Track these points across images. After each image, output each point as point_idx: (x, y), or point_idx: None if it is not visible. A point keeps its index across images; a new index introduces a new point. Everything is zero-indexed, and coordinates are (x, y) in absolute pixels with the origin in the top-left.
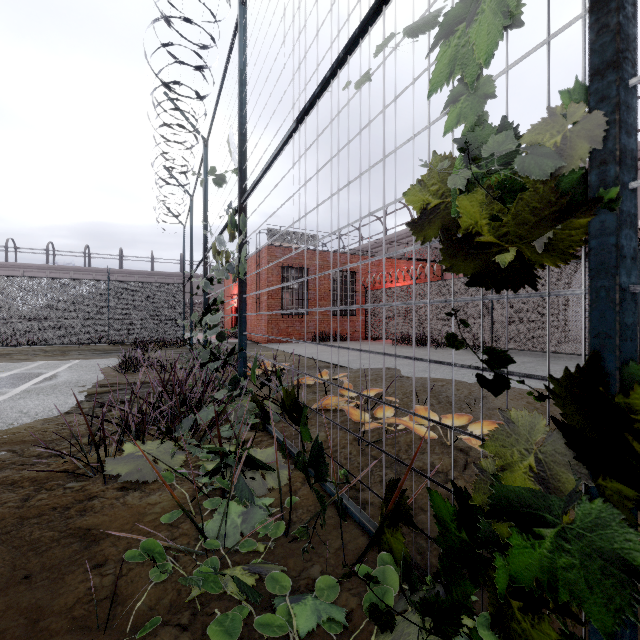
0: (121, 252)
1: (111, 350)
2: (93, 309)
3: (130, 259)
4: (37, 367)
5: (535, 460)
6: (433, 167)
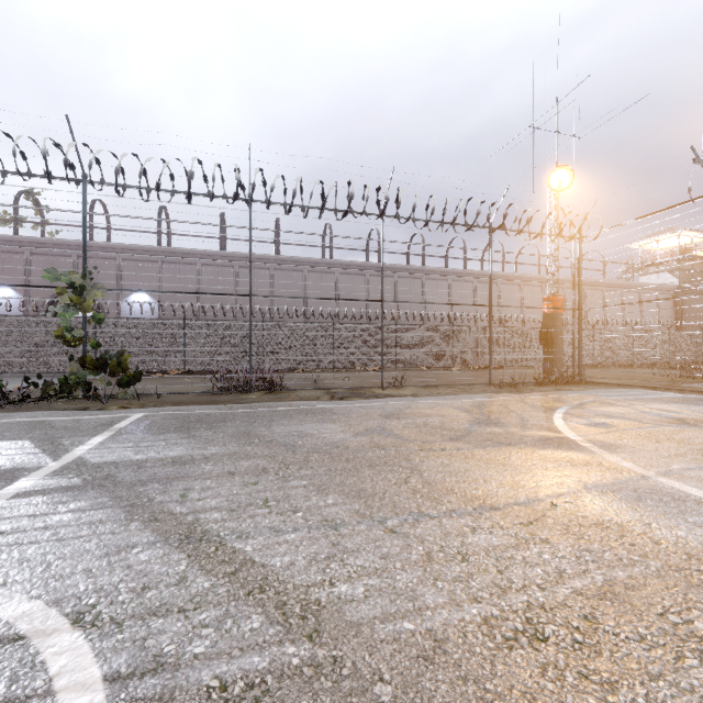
0: None
1: None
2: None
3: None
4: None
5: (77, 367)
6: (60, 329)
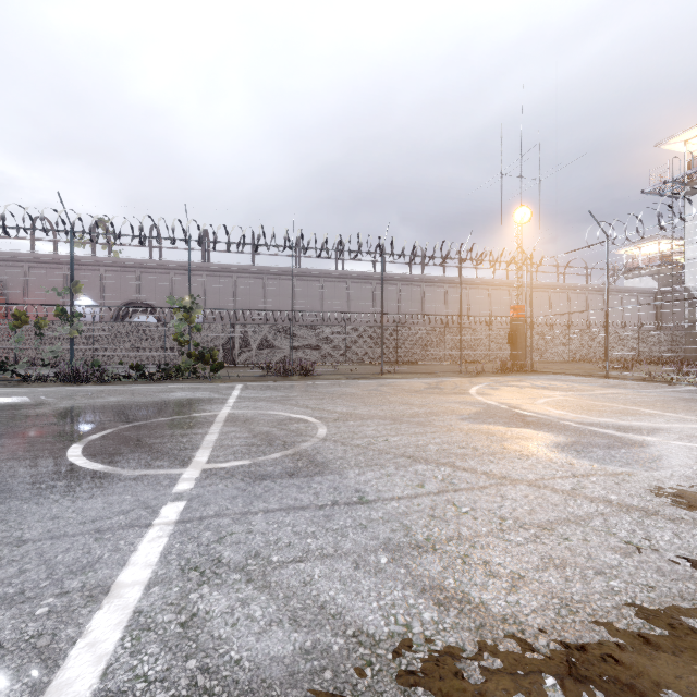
0: None
1: None
2: None
3: None
4: None
5: (186, 359)
6: (176, 335)
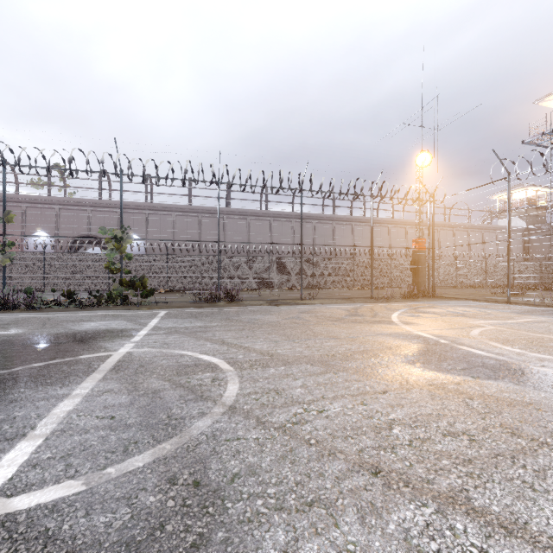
0: None
1: None
2: None
3: None
4: None
5: (117, 286)
6: (108, 263)
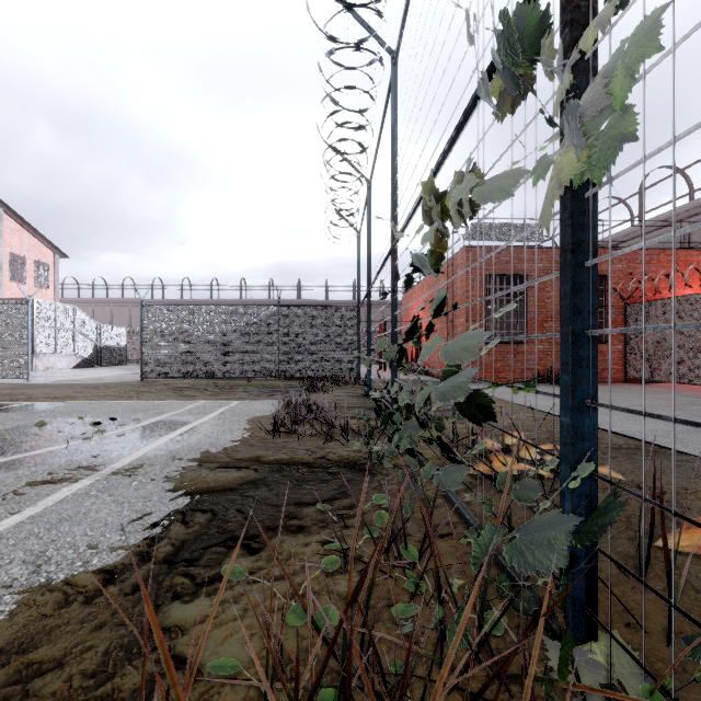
0: (299, 283)
1: (278, 387)
2: (264, 338)
3: (307, 289)
4: (190, 411)
5: None
6: None
